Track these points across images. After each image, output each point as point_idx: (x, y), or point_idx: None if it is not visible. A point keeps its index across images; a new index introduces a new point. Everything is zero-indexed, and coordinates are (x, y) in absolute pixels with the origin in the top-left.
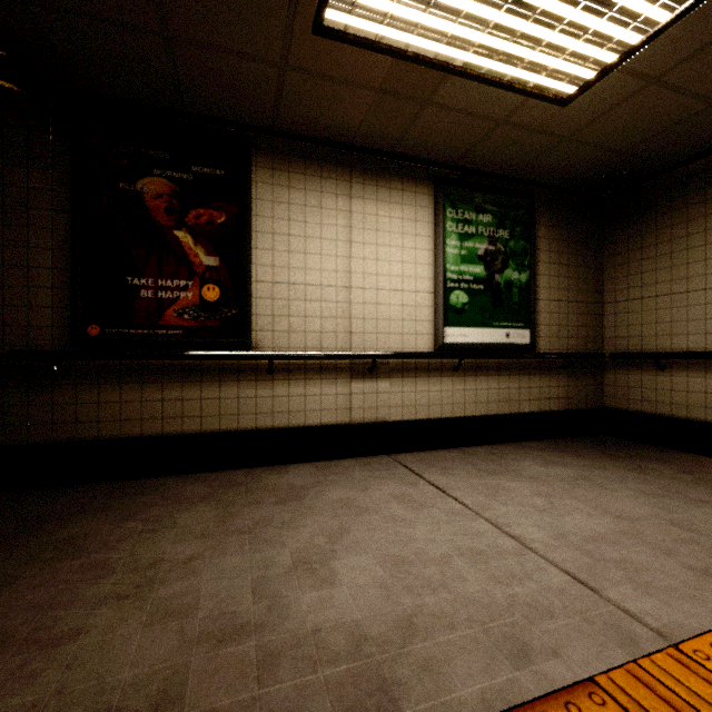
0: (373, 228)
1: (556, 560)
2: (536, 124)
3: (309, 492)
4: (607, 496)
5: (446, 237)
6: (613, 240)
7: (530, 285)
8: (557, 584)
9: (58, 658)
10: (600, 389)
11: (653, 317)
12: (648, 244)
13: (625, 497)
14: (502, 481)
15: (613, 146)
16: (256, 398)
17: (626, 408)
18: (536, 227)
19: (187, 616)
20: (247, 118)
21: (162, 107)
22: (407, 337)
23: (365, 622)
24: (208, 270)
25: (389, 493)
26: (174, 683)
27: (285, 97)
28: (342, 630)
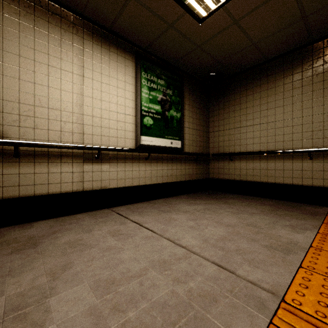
0: (98, 71)
1: (208, 256)
2: (186, 32)
3: (45, 239)
4: (219, 216)
5: (142, 87)
6: (213, 105)
7: (181, 119)
8: (213, 273)
9: None
10: (208, 170)
11: (228, 138)
12: (226, 107)
13: (226, 215)
14: (171, 215)
15: (216, 57)
16: (3, 175)
17: (218, 178)
18: (184, 92)
19: None
20: None
21: None
22: (120, 139)
23: None
24: None
25: (107, 231)
26: None
27: None
28: None
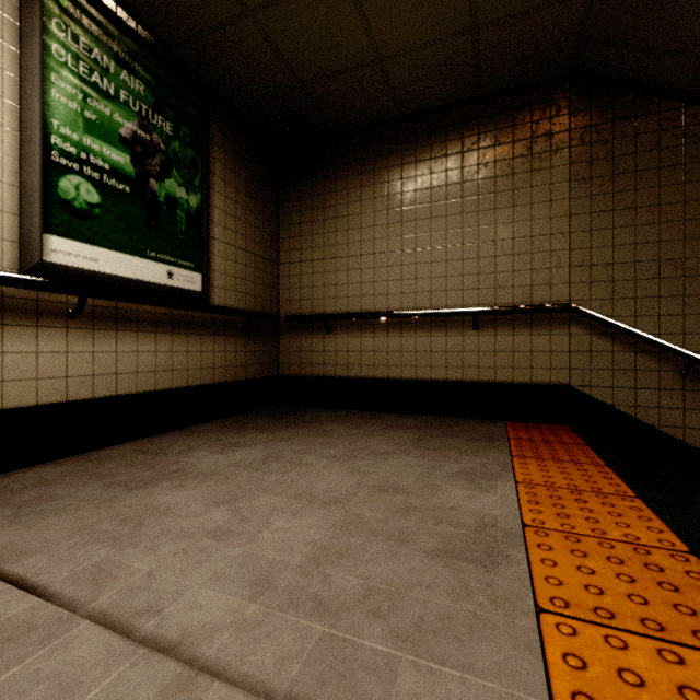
0: None
1: (269, 669)
2: None
3: None
4: (306, 474)
5: (51, 67)
6: (288, 198)
7: (202, 214)
8: None
9: None
10: (276, 356)
11: (322, 280)
12: (317, 206)
13: (323, 469)
14: (155, 495)
15: (295, 68)
16: None
17: (299, 374)
18: (210, 142)
19: None
20: None
21: None
22: None
23: None
24: None
25: None
26: None
27: None
28: None
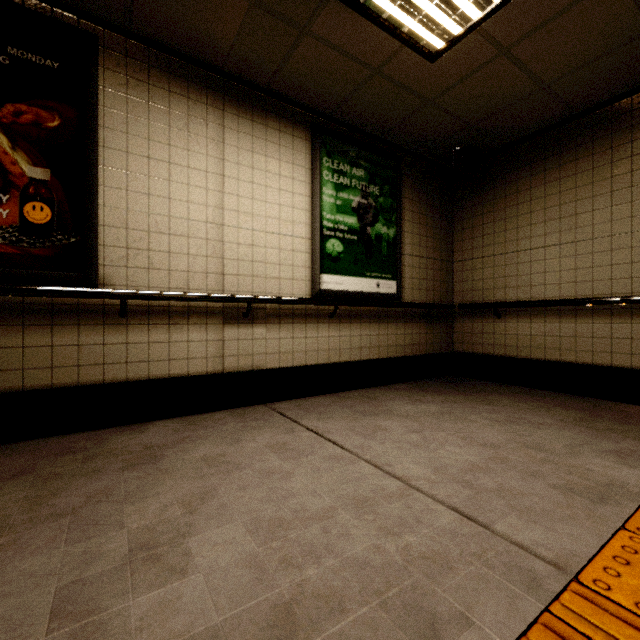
0: (248, 165)
1: (442, 496)
2: (406, 80)
3: (169, 451)
4: (470, 427)
5: (323, 185)
6: (461, 208)
7: (396, 240)
8: (449, 525)
9: None
10: (450, 336)
11: (492, 273)
12: (487, 211)
13: (484, 426)
14: (377, 420)
15: (466, 117)
16: (104, 346)
17: (471, 352)
18: (402, 188)
19: None
20: (91, 5)
21: None
22: (284, 282)
23: (225, 628)
24: (34, 184)
25: (265, 443)
26: None
27: None
28: None
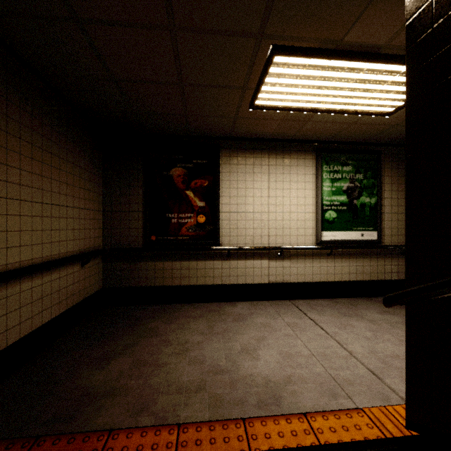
0: (281, 180)
1: (366, 363)
2: (374, 122)
3: (247, 317)
4: None
5: (323, 181)
6: None
7: (377, 205)
8: (361, 373)
9: (163, 370)
10: None
11: None
12: None
13: None
14: (351, 320)
15: None
16: (221, 269)
17: None
18: (382, 170)
19: (202, 364)
20: (217, 134)
21: (180, 135)
22: (300, 237)
23: (270, 375)
24: (200, 208)
25: (287, 322)
26: (202, 384)
27: (236, 126)
28: (260, 377)
